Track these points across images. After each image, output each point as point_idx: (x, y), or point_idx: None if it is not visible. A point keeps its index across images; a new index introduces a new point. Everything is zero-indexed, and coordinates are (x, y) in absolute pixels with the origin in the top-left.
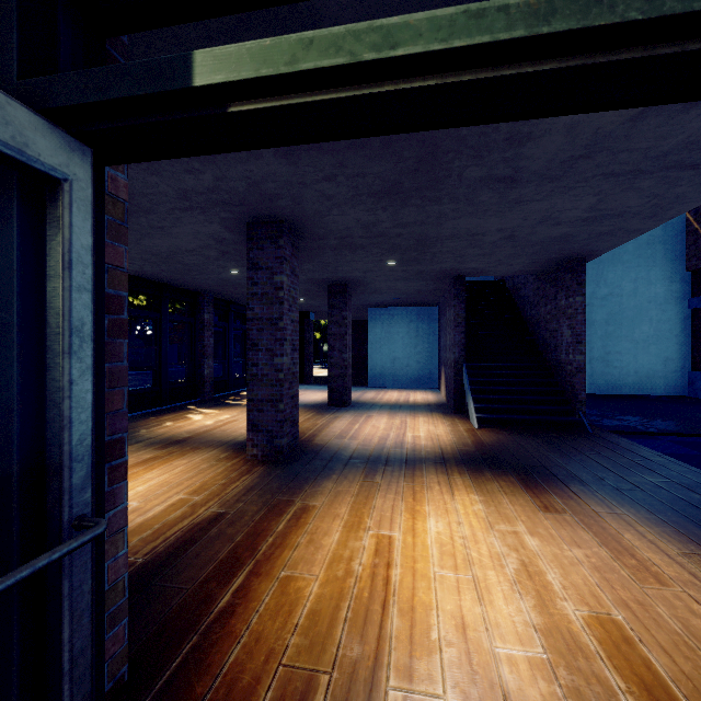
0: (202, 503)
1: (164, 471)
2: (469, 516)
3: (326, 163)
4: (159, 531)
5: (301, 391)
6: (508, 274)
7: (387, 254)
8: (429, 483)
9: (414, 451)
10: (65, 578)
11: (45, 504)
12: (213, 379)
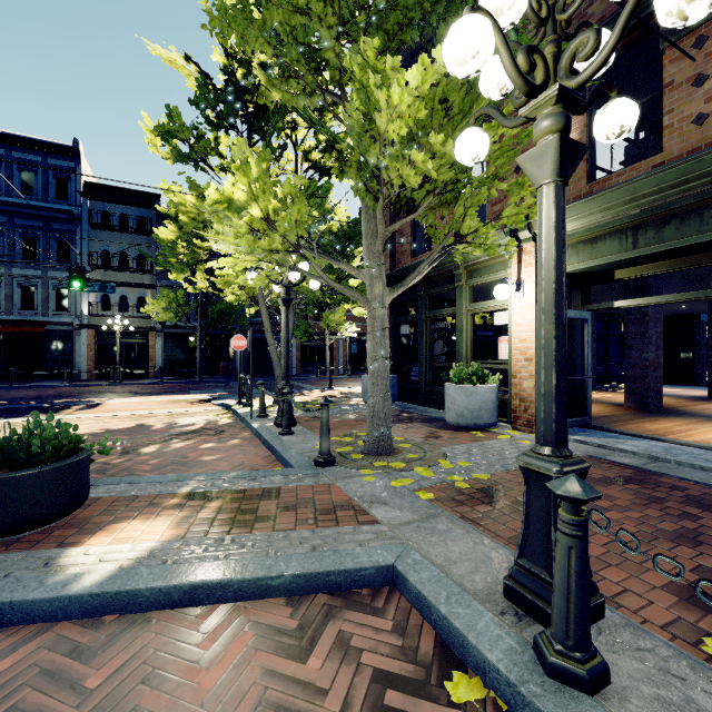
0: (601, 413)
1: None
2: None
3: None
4: None
5: (684, 389)
6: None
7: None
8: None
9: None
10: (588, 385)
11: (584, 373)
12: (594, 373)
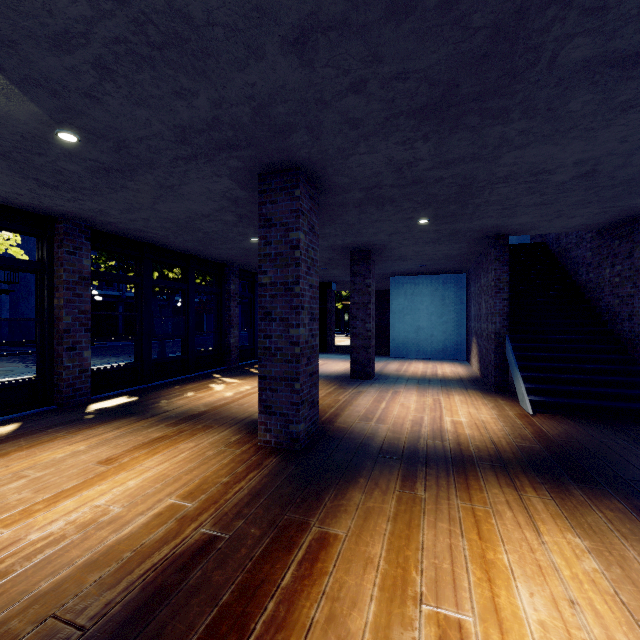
0: (193, 515)
1: (166, 458)
2: (583, 586)
3: (353, 57)
4: (126, 567)
5: (323, 360)
6: (563, 230)
7: (419, 209)
8: (495, 504)
9: (459, 445)
10: None
11: None
12: (238, 348)
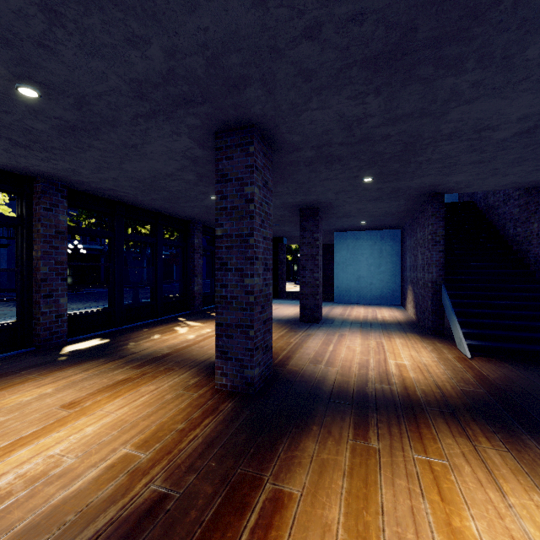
0: (145, 468)
1: (127, 401)
2: None
3: None
4: (66, 534)
5: (276, 305)
6: (495, 188)
7: (365, 168)
8: (451, 457)
9: (406, 389)
10: None
11: None
12: (201, 294)
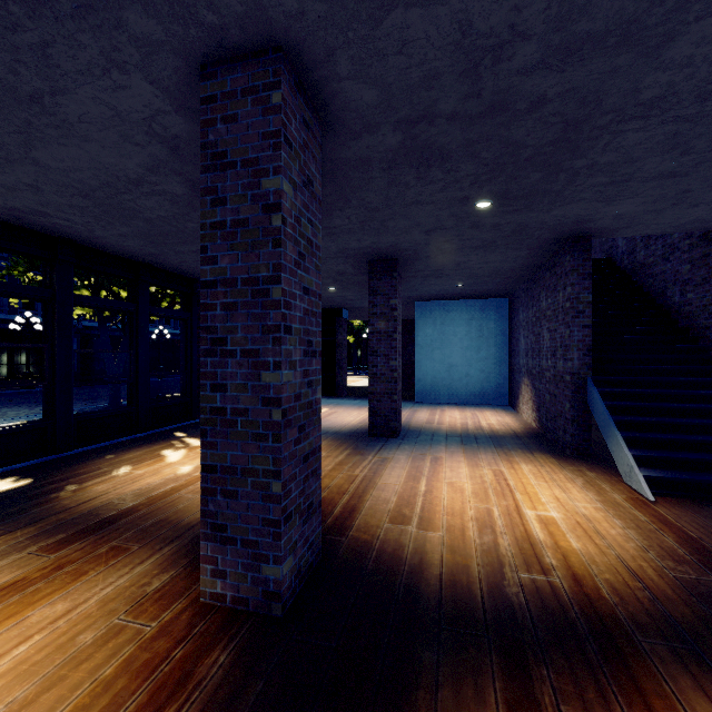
0: None
1: None
2: None
3: None
4: None
5: (332, 408)
6: (666, 230)
7: (482, 180)
8: None
9: (580, 584)
10: None
11: None
12: None
